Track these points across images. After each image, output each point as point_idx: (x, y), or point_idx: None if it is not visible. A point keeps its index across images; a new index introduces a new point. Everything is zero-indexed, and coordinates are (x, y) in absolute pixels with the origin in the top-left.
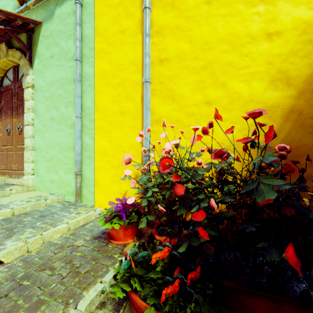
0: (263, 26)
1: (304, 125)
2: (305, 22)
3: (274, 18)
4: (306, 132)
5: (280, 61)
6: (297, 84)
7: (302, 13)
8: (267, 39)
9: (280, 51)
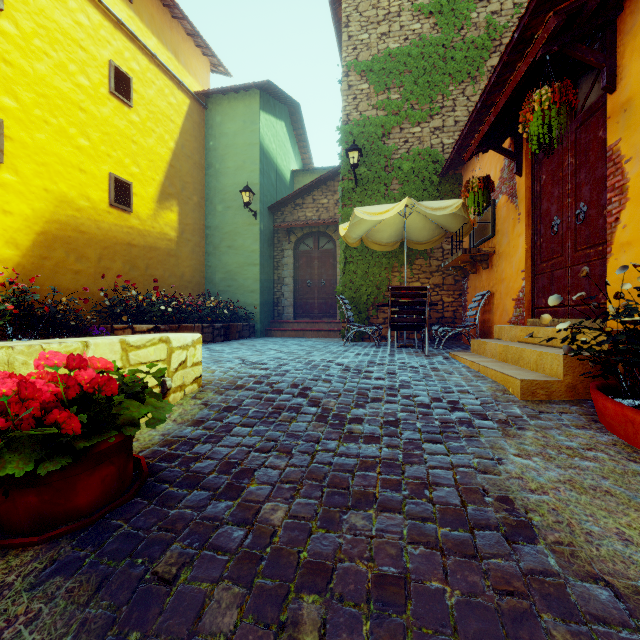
0: (1, 203)
1: (26, 275)
2: (27, 215)
3: (9, 202)
4: (28, 279)
5: (13, 232)
6: (22, 249)
7: (25, 209)
8: (4, 213)
9: (12, 225)
